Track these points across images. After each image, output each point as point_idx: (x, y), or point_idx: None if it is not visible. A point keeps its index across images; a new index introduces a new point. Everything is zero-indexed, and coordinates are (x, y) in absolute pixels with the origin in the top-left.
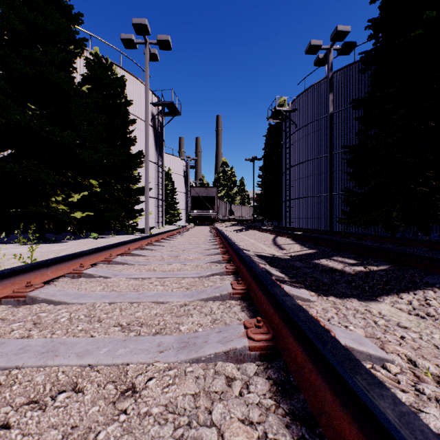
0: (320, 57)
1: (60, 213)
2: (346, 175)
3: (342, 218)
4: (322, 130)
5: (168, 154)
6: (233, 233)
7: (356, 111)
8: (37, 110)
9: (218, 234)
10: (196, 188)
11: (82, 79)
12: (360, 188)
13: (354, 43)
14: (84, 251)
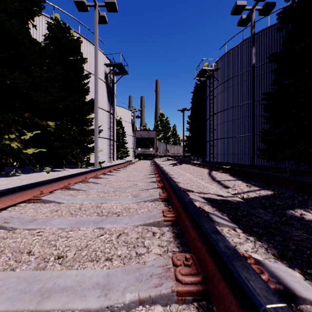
0: (243, 17)
1: (9, 149)
2: (261, 119)
3: (259, 154)
4: (240, 84)
5: (119, 107)
6: (169, 167)
7: (269, 67)
8: None
9: (156, 168)
10: (140, 131)
11: (44, 39)
12: (276, 129)
13: (274, 3)
14: None
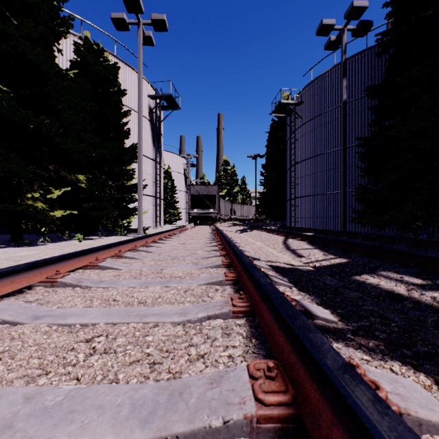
0: (332, 39)
1: (34, 211)
2: (358, 171)
3: (355, 218)
4: (331, 124)
5: (167, 152)
6: (235, 234)
7: (368, 102)
8: (12, 93)
9: (219, 235)
10: (197, 186)
11: (71, 65)
12: (375, 184)
13: (371, 22)
14: (0, 270)
